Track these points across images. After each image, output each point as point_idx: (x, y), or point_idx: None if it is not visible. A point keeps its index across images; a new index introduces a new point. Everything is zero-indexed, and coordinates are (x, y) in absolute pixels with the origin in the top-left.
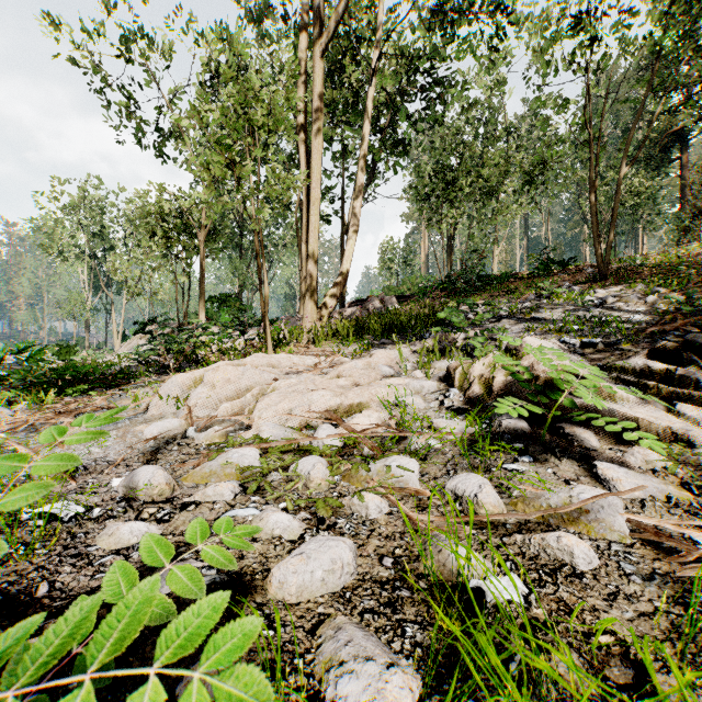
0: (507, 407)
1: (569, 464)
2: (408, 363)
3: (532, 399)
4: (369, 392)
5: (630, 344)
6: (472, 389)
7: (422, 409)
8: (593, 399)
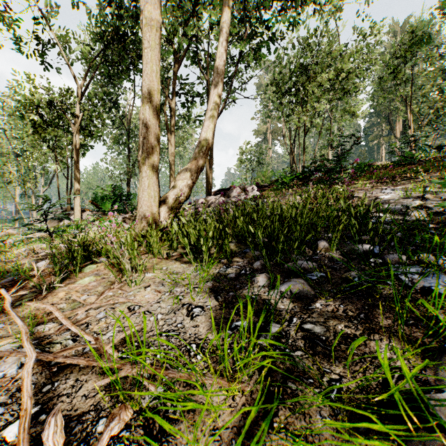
0: None
1: None
2: None
3: None
4: None
5: None
6: None
7: None
8: None
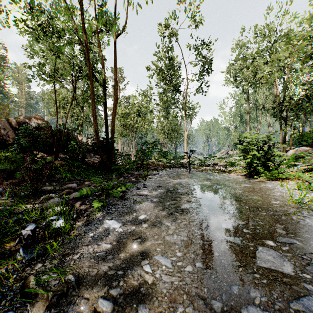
0: None
1: None
2: None
3: None
4: None
5: None
6: None
7: None
8: None
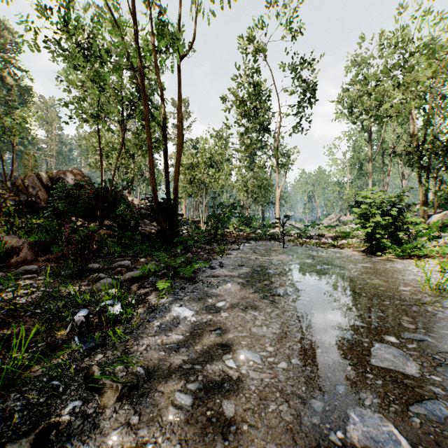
0: None
1: None
2: None
3: None
4: None
5: None
6: None
7: None
8: None
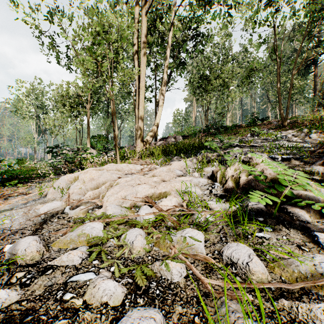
0: (258, 198)
1: (295, 233)
2: (190, 168)
3: (268, 191)
4: (170, 185)
5: (307, 159)
6: (227, 184)
7: (200, 195)
8: (319, 194)
